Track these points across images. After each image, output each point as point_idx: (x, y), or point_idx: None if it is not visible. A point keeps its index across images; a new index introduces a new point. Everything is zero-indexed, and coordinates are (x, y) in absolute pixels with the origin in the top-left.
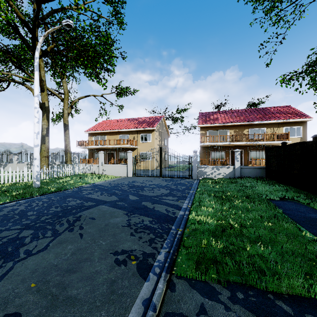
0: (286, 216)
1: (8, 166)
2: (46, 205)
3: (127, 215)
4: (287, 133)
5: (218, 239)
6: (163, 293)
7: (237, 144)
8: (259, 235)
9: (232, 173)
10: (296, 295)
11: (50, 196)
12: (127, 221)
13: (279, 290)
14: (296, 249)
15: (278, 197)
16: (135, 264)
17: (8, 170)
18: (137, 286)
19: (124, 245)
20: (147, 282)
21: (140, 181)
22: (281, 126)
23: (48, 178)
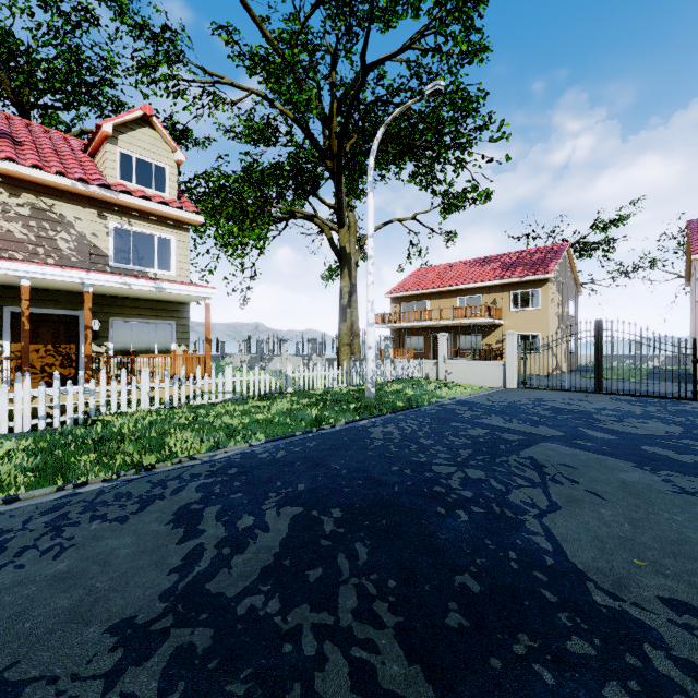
0: None
1: (274, 361)
2: (430, 431)
3: (645, 470)
4: None
5: None
6: None
7: None
8: None
9: None
10: None
11: (408, 415)
12: (666, 483)
13: None
14: None
15: None
16: None
17: (274, 367)
18: None
19: None
20: None
21: (556, 400)
22: None
23: (362, 383)
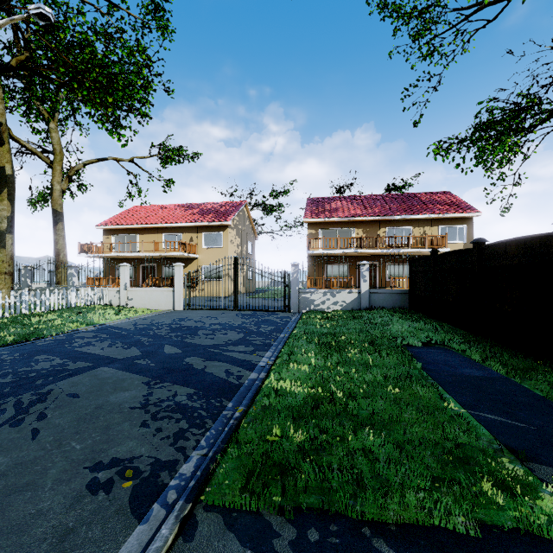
0: (425, 375)
1: None
2: None
3: (147, 386)
4: (443, 237)
5: (301, 424)
6: (167, 548)
7: (368, 253)
8: (373, 411)
9: (356, 302)
10: (411, 524)
11: None
12: (143, 398)
13: (382, 516)
14: (429, 435)
15: (421, 342)
16: (131, 488)
17: None
18: (118, 535)
19: (120, 449)
20: (143, 525)
21: (195, 318)
22: (436, 224)
23: (8, 315)
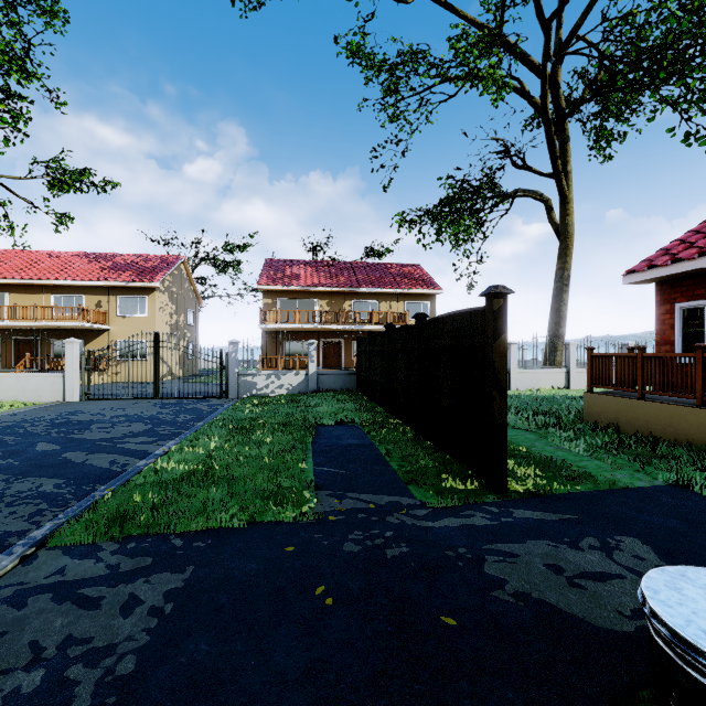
0: (309, 447)
1: None
2: None
3: (5, 482)
4: (406, 313)
5: (162, 490)
6: (7, 571)
7: (332, 329)
8: (233, 474)
9: (303, 384)
10: (207, 529)
11: None
12: None
13: (188, 528)
14: (265, 484)
15: (339, 421)
16: None
17: None
18: None
19: None
20: None
21: (93, 411)
22: (402, 300)
23: None
